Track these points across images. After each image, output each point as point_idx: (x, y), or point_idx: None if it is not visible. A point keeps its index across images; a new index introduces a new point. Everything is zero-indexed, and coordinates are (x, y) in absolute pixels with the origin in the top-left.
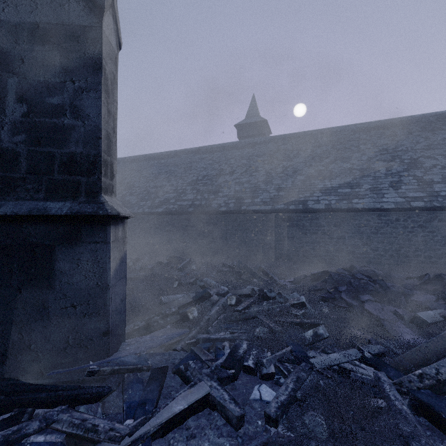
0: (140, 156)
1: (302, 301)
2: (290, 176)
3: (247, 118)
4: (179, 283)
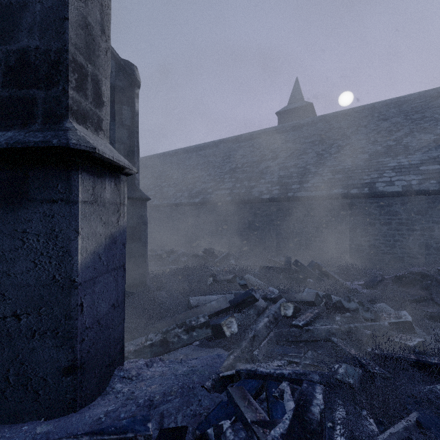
0: (179, 149)
1: (405, 320)
2: (349, 156)
3: (289, 104)
4: (214, 280)
